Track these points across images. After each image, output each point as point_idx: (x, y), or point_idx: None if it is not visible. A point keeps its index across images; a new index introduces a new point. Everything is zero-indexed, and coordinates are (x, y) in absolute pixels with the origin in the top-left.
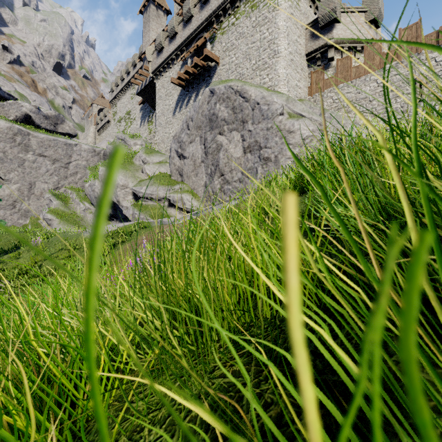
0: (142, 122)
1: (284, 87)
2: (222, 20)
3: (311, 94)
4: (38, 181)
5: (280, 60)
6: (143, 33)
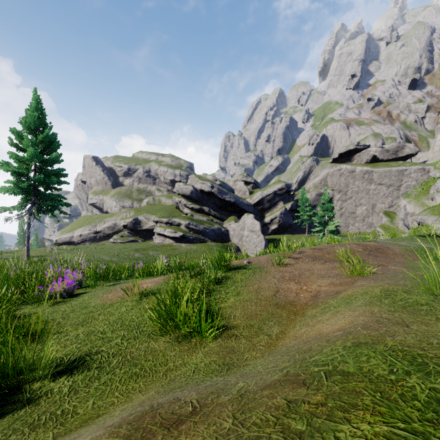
0: None
1: None
2: None
3: None
4: (377, 202)
5: None
6: None
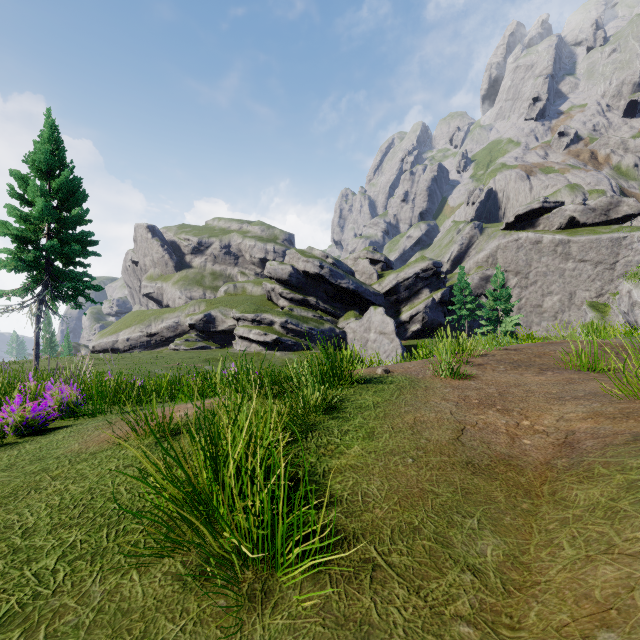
0: None
1: None
2: None
3: None
4: (578, 290)
5: None
6: None
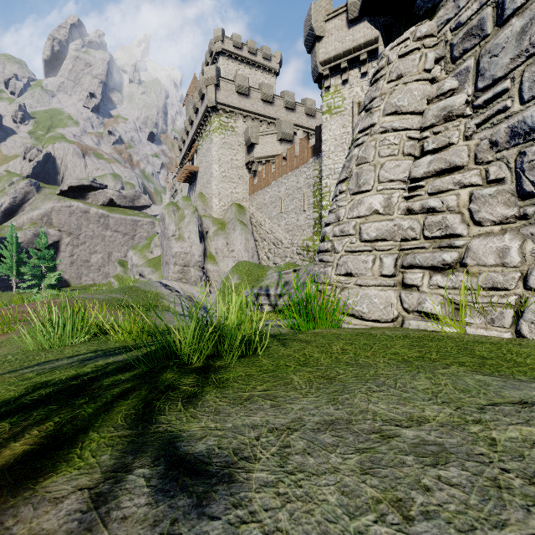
0: None
1: (215, 199)
2: (198, 139)
3: (249, 194)
4: (114, 251)
5: (213, 179)
6: None
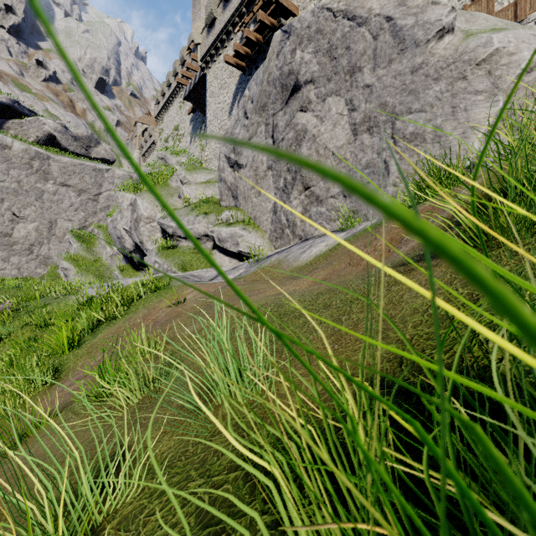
0: (193, 137)
1: None
2: None
3: None
4: (60, 218)
5: None
6: (192, 15)
